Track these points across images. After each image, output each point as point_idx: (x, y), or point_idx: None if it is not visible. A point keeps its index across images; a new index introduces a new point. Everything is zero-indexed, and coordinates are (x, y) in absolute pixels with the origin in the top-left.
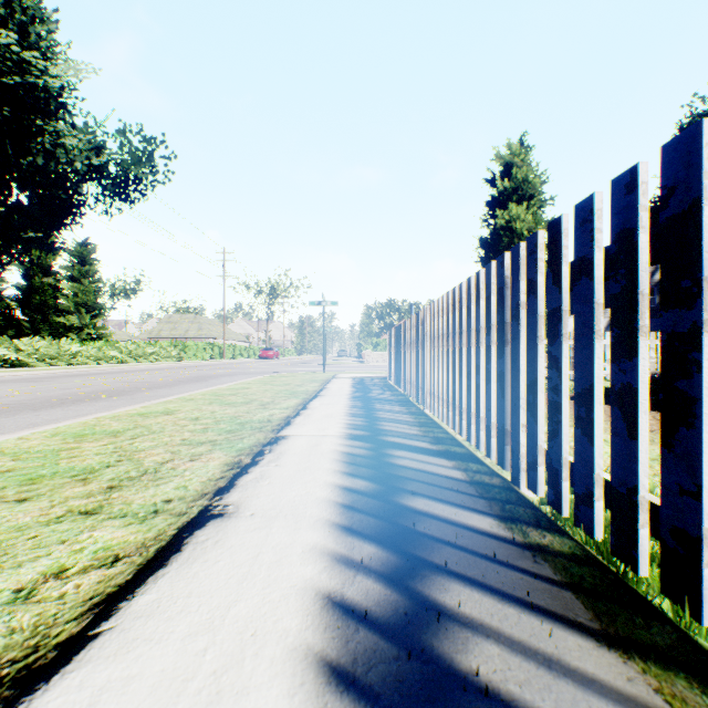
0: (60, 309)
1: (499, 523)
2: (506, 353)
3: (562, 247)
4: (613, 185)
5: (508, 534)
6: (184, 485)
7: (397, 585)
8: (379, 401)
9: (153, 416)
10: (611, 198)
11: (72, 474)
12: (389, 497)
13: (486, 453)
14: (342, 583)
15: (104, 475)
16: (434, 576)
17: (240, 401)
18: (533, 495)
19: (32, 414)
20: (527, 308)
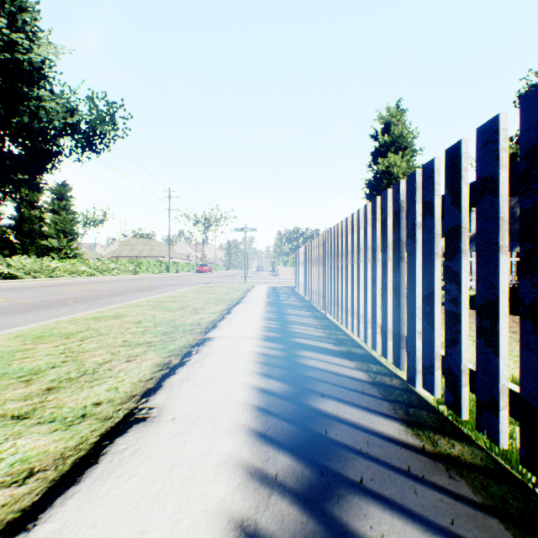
0: (44, 234)
1: (406, 429)
2: (401, 268)
3: (462, 169)
4: (523, 102)
5: (417, 442)
6: (115, 386)
7: (313, 510)
8: (289, 306)
9: (104, 320)
10: (520, 115)
11: (19, 374)
12: (301, 399)
13: (382, 353)
14: (256, 506)
15: (47, 376)
16: (350, 497)
17: (177, 306)
18: (428, 393)
19: (9, 317)
20: (423, 227)
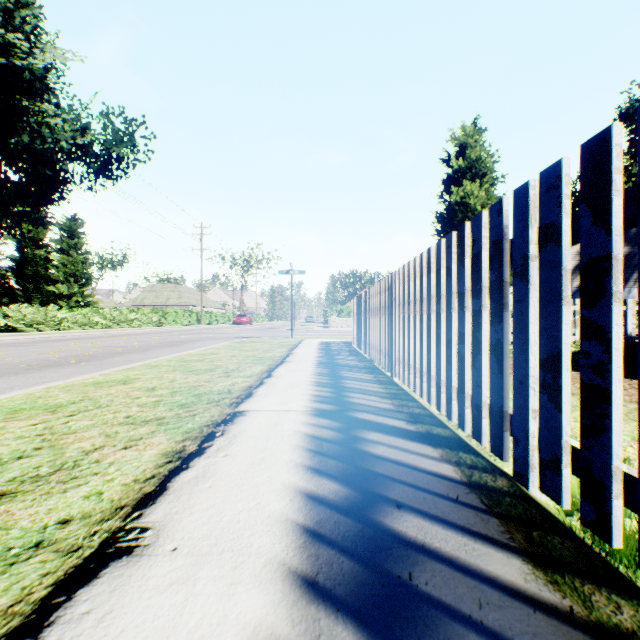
0: (51, 278)
1: (535, 571)
2: (504, 319)
3: (612, 170)
4: None
5: (558, 599)
6: (99, 490)
7: None
8: (346, 367)
9: (107, 386)
10: None
11: None
12: (368, 512)
13: (474, 435)
14: None
15: (6, 472)
16: None
17: (205, 367)
18: (546, 498)
19: None
20: (542, 261)
